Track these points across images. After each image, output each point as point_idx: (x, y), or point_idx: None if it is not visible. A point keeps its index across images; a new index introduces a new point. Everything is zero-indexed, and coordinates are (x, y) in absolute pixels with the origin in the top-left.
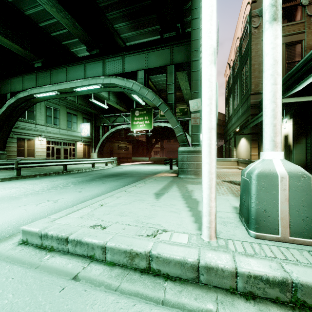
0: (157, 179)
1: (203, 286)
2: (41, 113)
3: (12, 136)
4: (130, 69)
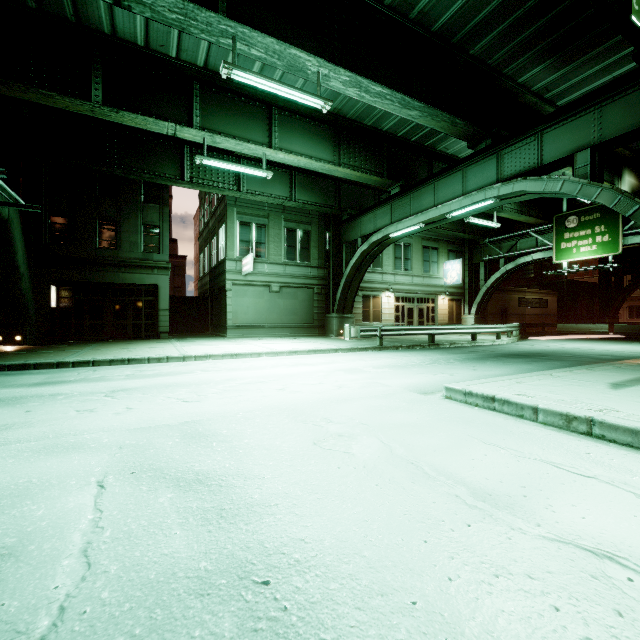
0: (623, 367)
1: None
2: (388, 256)
3: (357, 293)
4: (556, 153)
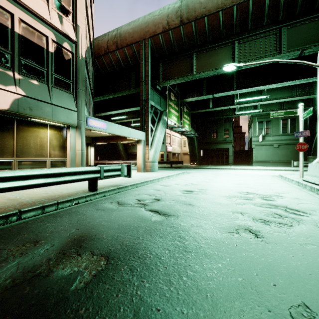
0: None
1: (288, 181)
2: None
3: None
4: None
